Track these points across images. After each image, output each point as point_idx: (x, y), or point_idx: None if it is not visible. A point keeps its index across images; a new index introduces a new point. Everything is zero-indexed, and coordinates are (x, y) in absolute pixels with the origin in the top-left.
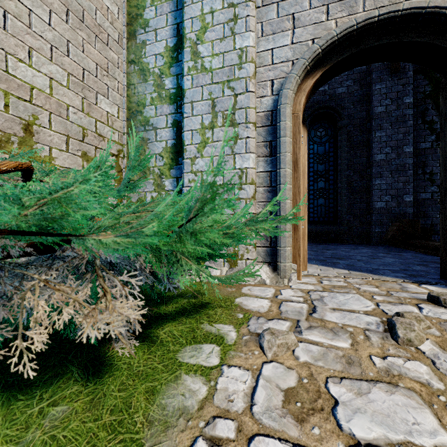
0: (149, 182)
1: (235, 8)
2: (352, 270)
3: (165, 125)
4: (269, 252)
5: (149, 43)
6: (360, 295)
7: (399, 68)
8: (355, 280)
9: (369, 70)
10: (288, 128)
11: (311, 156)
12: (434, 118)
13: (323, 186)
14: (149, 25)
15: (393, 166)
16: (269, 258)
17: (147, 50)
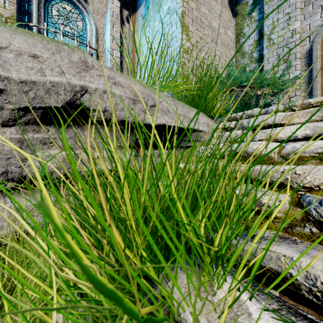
0: None
1: (289, 14)
2: None
3: None
4: None
5: (245, 42)
6: None
7: None
8: None
9: None
10: (318, 54)
11: None
12: None
13: None
14: (246, 35)
15: None
16: None
17: (244, 45)
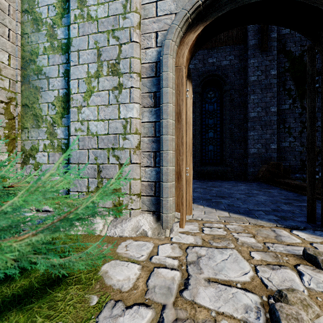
0: (41, 130)
1: None
2: (232, 212)
3: (57, 74)
4: (154, 201)
5: None
6: (238, 251)
7: (267, 48)
8: (234, 226)
9: (246, 49)
10: (170, 78)
11: (204, 112)
12: (291, 87)
13: (212, 136)
14: None
15: (263, 122)
16: (154, 207)
17: (39, 0)
